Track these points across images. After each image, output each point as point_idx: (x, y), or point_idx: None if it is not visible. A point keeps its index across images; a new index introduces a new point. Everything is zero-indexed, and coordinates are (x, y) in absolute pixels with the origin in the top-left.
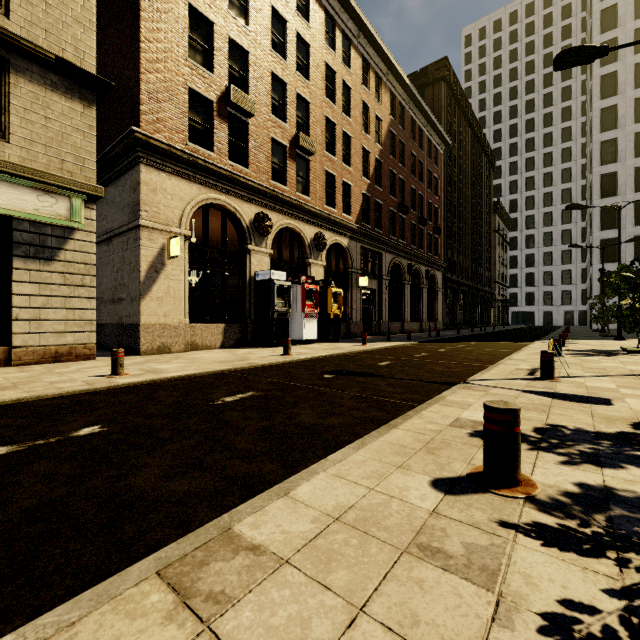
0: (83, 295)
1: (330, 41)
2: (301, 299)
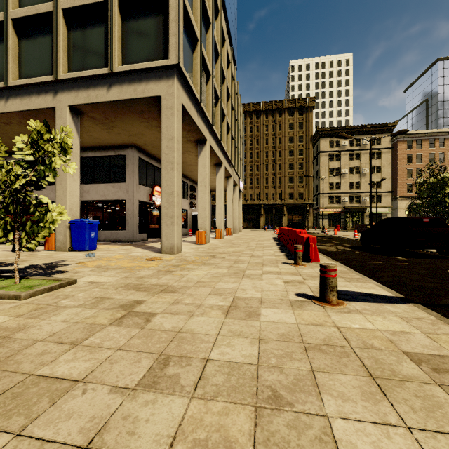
0: None
1: None
2: None
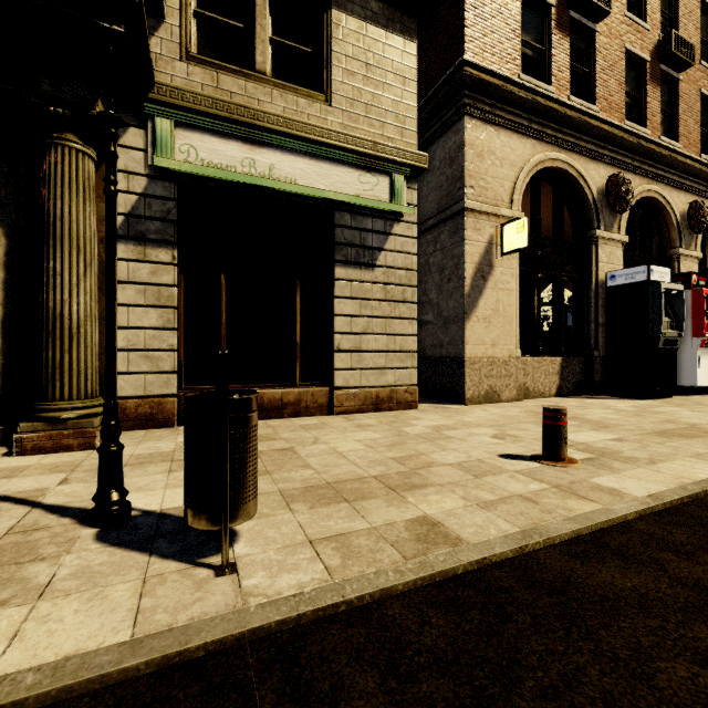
0: (403, 315)
1: None
2: (690, 315)
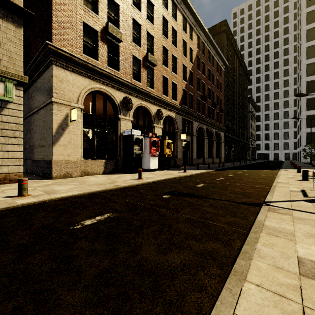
0: (14, 143)
1: (165, 5)
2: (149, 146)
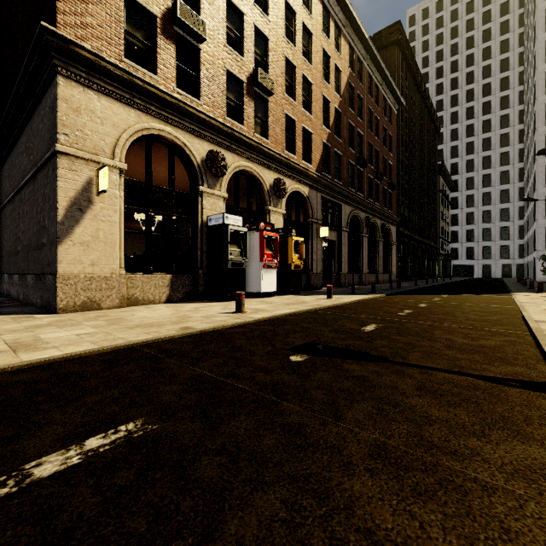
0: None
1: None
2: (259, 247)
